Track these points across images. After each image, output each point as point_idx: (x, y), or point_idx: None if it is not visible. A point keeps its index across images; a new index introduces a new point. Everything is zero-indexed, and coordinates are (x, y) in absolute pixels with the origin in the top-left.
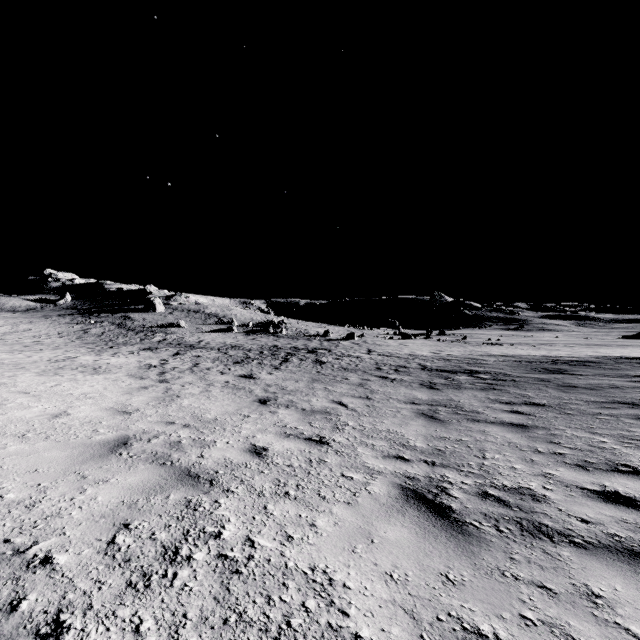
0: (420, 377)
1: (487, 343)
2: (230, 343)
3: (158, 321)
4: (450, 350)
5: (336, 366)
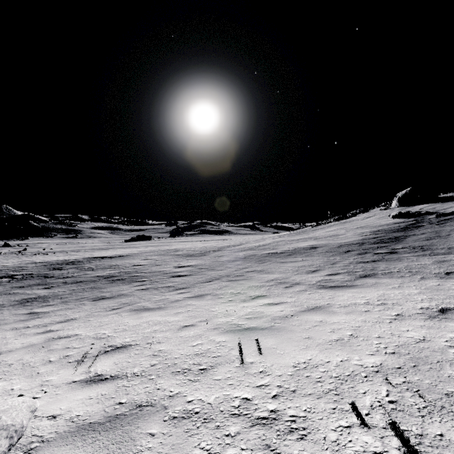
0: None
1: (39, 253)
2: None
3: None
4: (6, 262)
5: None
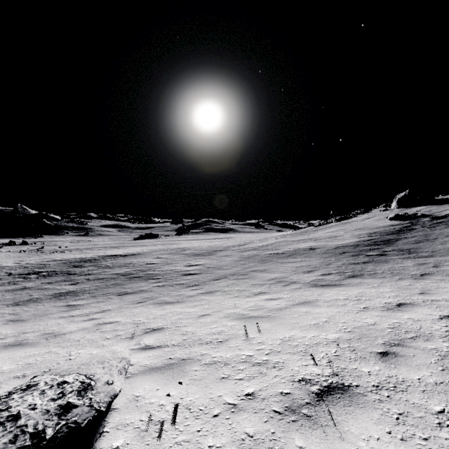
0: (8, 280)
1: (56, 251)
2: None
3: None
4: (29, 259)
5: None
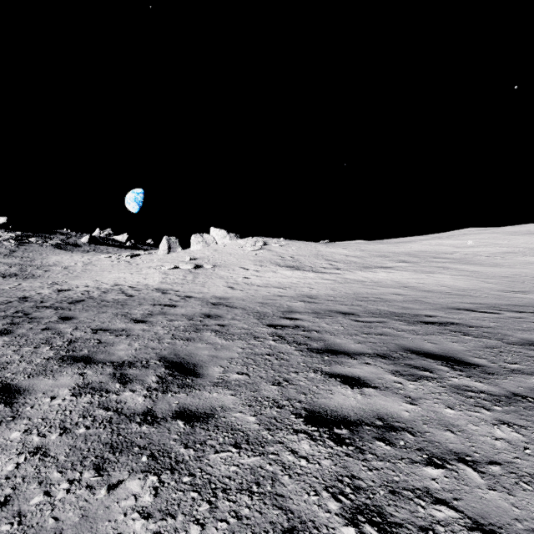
0: None
1: None
2: None
3: None
4: None
5: None
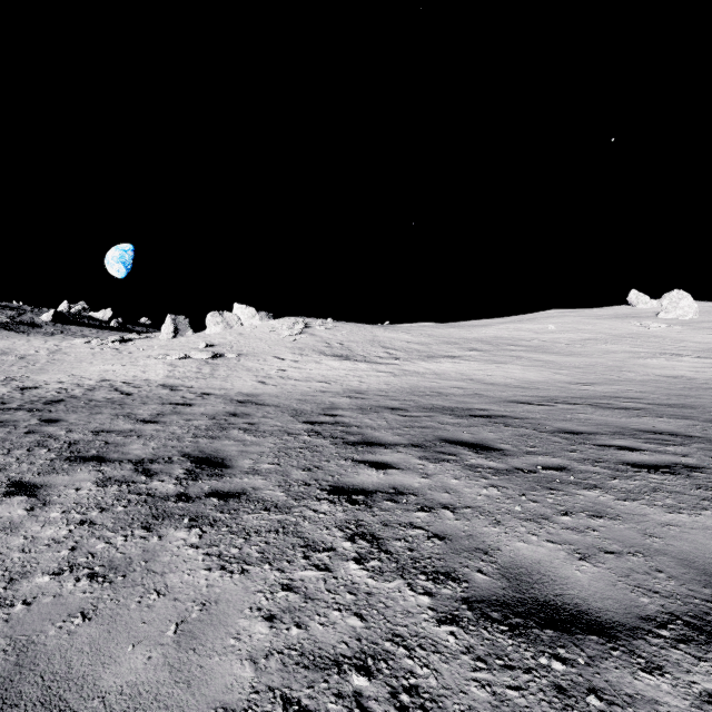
0: None
1: None
2: None
3: None
4: None
5: None
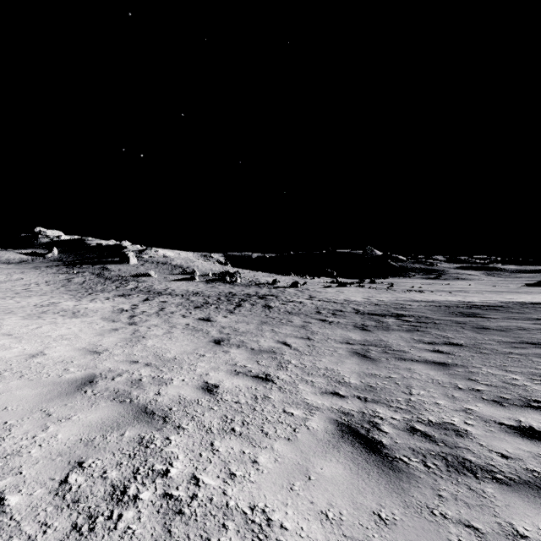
0: (354, 320)
1: (411, 290)
2: (192, 290)
3: (131, 271)
4: (379, 296)
5: (282, 310)
